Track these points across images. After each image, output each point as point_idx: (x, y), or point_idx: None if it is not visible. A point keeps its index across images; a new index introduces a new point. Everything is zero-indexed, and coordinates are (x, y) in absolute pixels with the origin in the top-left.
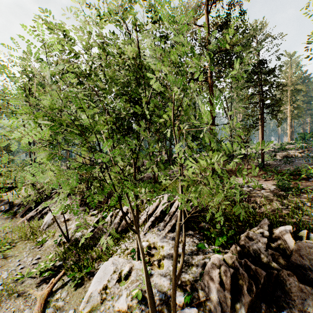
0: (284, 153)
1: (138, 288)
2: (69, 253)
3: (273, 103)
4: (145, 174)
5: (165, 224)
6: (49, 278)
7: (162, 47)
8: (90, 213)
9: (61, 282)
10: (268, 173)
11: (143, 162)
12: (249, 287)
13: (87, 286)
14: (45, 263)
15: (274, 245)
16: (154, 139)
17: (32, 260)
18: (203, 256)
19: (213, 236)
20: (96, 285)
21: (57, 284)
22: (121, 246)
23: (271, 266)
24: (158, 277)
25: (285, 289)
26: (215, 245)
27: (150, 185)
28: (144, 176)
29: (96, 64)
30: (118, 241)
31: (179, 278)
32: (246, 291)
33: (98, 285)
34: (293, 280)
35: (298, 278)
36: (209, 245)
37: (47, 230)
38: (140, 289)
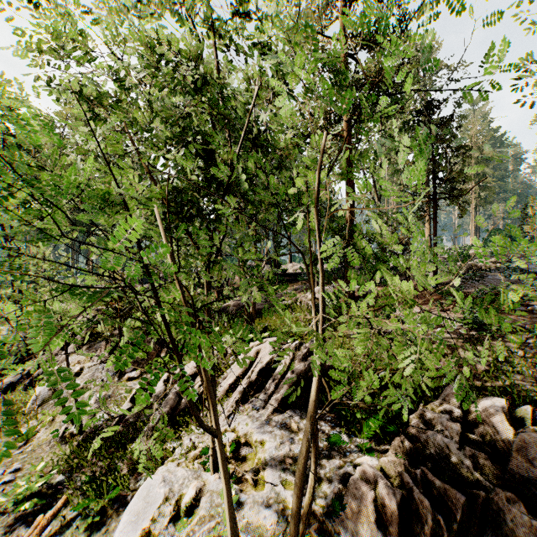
0: (469, 263)
1: (214, 534)
2: (79, 458)
3: (454, 177)
4: (231, 301)
5: (267, 396)
6: (36, 511)
7: (262, 67)
8: (126, 375)
9: (59, 521)
10: (446, 297)
11: (228, 279)
12: (434, 528)
13: (111, 529)
14: (28, 482)
15: (474, 437)
16: (247, 236)
17: (3, 474)
18: (340, 461)
19: (357, 419)
20: (127, 530)
21: (51, 526)
22: (183, 442)
23: (471, 481)
24: (253, 509)
25: (503, 529)
26: (362, 436)
27: (236, 329)
28: (228, 304)
29: (135, 92)
30: (177, 430)
31: (298, 534)
32: (429, 536)
33: (132, 530)
34: (519, 512)
35: (525, 505)
36: (351, 436)
37: (40, 410)
38: (216, 535)
